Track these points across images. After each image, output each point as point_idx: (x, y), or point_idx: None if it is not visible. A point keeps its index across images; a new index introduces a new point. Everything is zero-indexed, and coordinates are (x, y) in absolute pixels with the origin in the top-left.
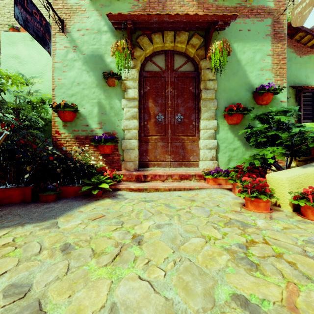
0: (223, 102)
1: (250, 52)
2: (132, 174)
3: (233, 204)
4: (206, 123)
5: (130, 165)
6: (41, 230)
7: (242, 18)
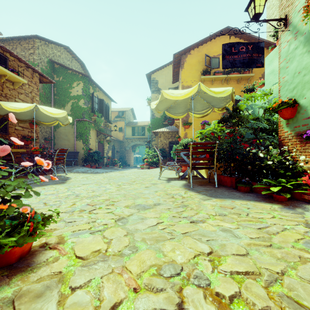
0: None
1: None
2: None
3: None
4: None
5: None
6: (198, 198)
7: None
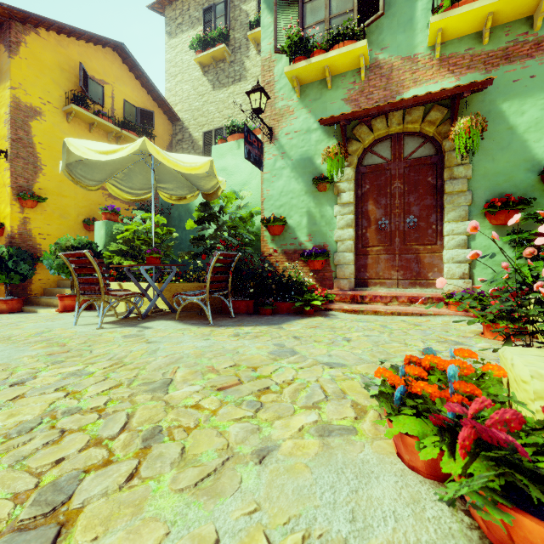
0: (483, 194)
1: (536, 110)
2: (346, 294)
3: (470, 332)
4: (452, 227)
5: (344, 283)
6: (274, 329)
7: (519, 62)
